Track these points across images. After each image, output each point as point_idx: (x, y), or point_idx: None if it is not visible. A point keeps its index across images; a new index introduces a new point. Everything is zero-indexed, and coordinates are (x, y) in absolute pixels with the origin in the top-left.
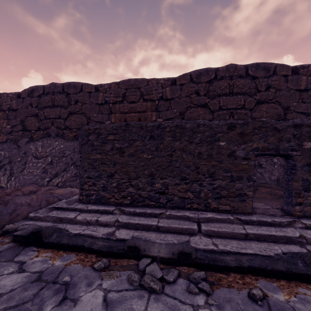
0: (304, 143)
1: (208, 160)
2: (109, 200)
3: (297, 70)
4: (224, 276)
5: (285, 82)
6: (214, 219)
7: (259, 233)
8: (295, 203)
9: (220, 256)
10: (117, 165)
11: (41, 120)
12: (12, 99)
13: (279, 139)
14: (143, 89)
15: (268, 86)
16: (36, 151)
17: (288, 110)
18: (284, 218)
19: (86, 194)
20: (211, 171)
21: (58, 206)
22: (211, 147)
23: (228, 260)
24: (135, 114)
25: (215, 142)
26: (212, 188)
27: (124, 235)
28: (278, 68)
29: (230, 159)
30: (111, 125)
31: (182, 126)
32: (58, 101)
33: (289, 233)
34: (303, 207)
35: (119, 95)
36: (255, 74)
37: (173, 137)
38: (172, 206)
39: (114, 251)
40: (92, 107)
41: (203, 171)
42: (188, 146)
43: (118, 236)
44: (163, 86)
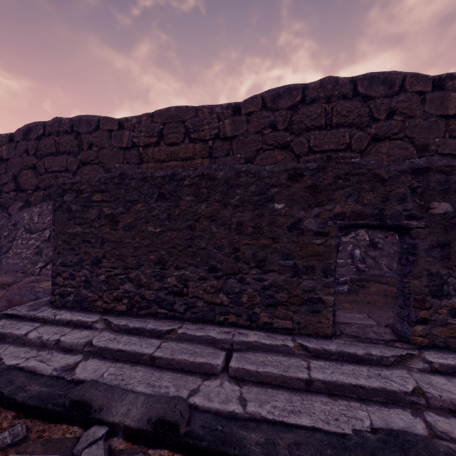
0: (433, 204)
1: (254, 236)
2: (94, 304)
3: (441, 83)
4: None
5: (421, 103)
6: (258, 346)
7: (333, 380)
8: (415, 319)
9: (241, 431)
10: (106, 245)
11: (41, 175)
12: (2, 145)
13: (383, 197)
14: (188, 122)
15: (392, 112)
16: (30, 222)
17: (425, 150)
18: (390, 348)
19: (60, 292)
20: (259, 257)
21: (12, 312)
22: (260, 213)
23: (250, 443)
24: (176, 163)
25: (266, 203)
26: (261, 288)
27: (89, 372)
28: (409, 81)
29: (292, 234)
30: (98, 176)
31: (211, 175)
32: (64, 146)
33: (393, 384)
34: (431, 328)
35: (153, 133)
36: (368, 92)
37: (196, 195)
38: (194, 317)
39: (47, 409)
40: (113, 153)
41: (245, 256)
42: (221, 211)
43: (76, 375)
44: (220, 117)
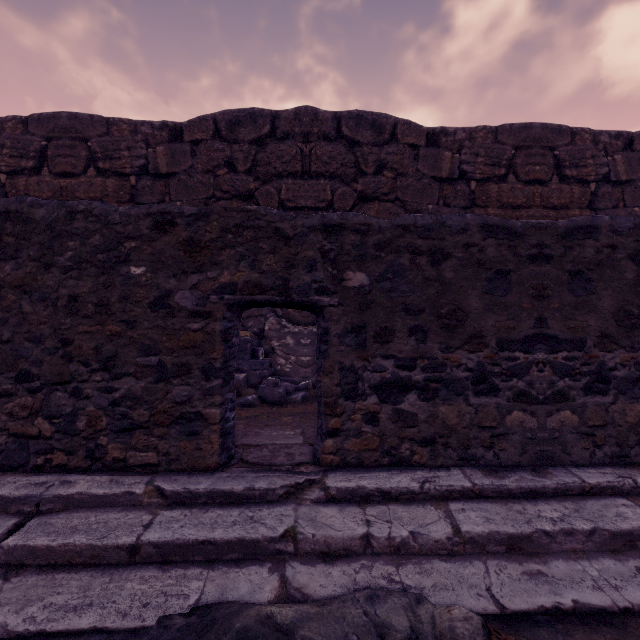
0: (348, 274)
1: (98, 318)
2: None
3: (435, 138)
4: None
5: (414, 159)
6: (83, 501)
7: (172, 539)
8: (326, 431)
9: None
10: None
11: None
12: None
13: (288, 262)
14: (94, 142)
15: (381, 165)
16: None
17: None
18: (288, 475)
19: None
20: (105, 353)
21: None
22: (107, 282)
23: None
24: None
25: (117, 265)
26: (108, 403)
27: None
28: (400, 129)
29: (157, 315)
30: None
31: (23, 213)
32: None
33: (261, 529)
34: (343, 441)
35: (26, 153)
36: (355, 135)
37: None
38: None
39: None
40: None
41: (83, 352)
42: (39, 276)
43: None
44: (149, 141)
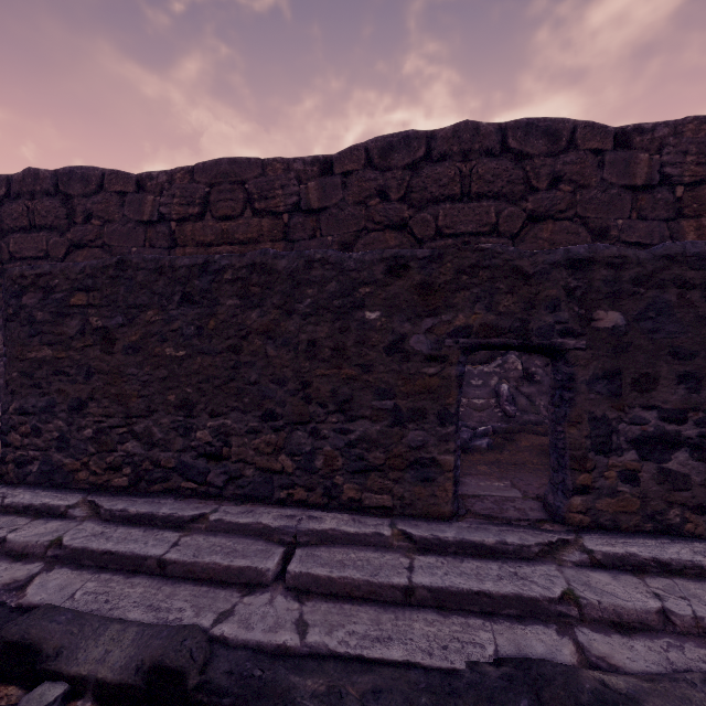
0: (598, 314)
1: (334, 362)
2: (73, 476)
3: (626, 138)
4: None
5: (597, 167)
6: (336, 537)
7: (445, 586)
8: (572, 487)
9: (292, 675)
10: (95, 379)
11: (3, 264)
12: None
13: (527, 303)
14: (251, 184)
15: (557, 178)
16: None
17: (604, 237)
18: (536, 532)
19: (15, 458)
20: (341, 395)
21: None
22: (343, 327)
23: (303, 694)
24: (231, 249)
25: (352, 310)
26: (344, 444)
27: (49, 591)
28: (581, 133)
29: (392, 359)
30: (81, 265)
31: (268, 265)
32: (43, 216)
33: (534, 587)
34: (594, 500)
35: (193, 200)
36: (523, 147)
37: (244, 297)
38: (240, 493)
39: None
40: (127, 231)
41: (321, 394)
42: (282, 323)
43: (26, 597)
44: (301, 177)
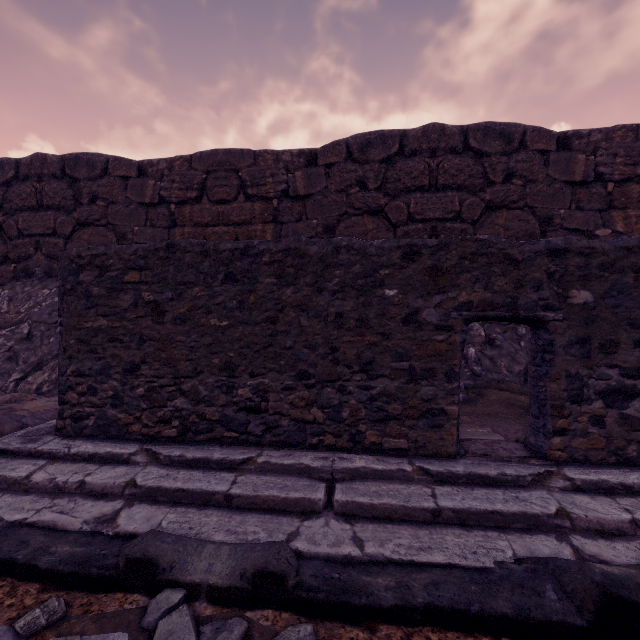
0: (572, 292)
1: (358, 331)
2: (127, 429)
3: (567, 141)
4: (363, 635)
5: (543, 165)
6: (367, 473)
7: (466, 507)
8: (552, 430)
9: (364, 576)
10: (147, 345)
11: (11, 240)
12: None
13: (516, 283)
14: (244, 172)
15: (510, 173)
16: None
17: (549, 224)
18: (526, 466)
19: (72, 414)
20: (365, 358)
21: None
22: (366, 302)
23: (378, 588)
24: (227, 229)
25: (374, 288)
26: (367, 398)
27: (139, 522)
28: (530, 136)
29: (408, 328)
30: (133, 247)
31: (301, 250)
32: (51, 197)
33: (534, 506)
34: (570, 440)
35: (191, 185)
36: (482, 147)
37: (280, 276)
38: (276, 440)
39: (91, 574)
40: (129, 211)
41: (347, 357)
42: (314, 298)
43: (121, 527)
44: (289, 167)
